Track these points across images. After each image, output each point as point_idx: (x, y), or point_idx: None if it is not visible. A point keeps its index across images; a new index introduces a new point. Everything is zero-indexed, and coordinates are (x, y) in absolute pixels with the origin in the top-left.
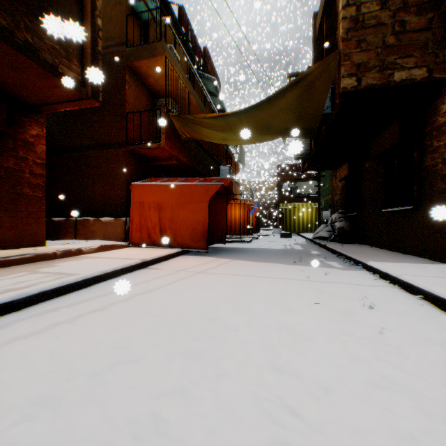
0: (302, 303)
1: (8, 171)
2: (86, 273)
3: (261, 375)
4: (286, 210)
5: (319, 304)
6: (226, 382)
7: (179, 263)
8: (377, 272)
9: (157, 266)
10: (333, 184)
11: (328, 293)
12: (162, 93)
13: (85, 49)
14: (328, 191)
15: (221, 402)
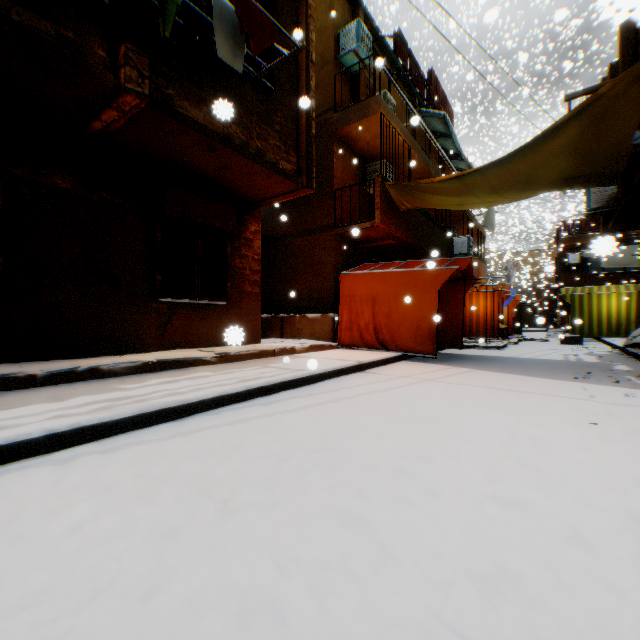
0: (568, 420)
1: (233, 270)
2: (311, 370)
3: (500, 462)
4: (572, 299)
5: (595, 424)
6: (464, 460)
7: (400, 369)
8: None
9: (374, 370)
10: None
11: (617, 415)
12: (373, 155)
13: (300, 136)
14: None
15: (460, 469)
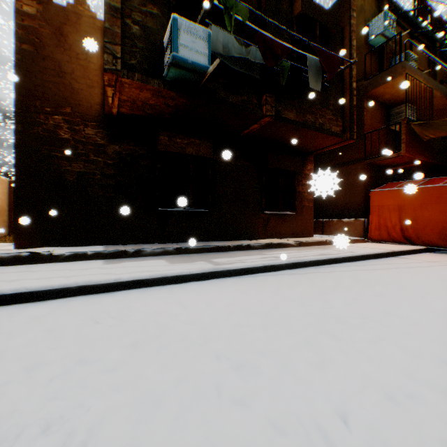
0: None
1: (298, 194)
2: (360, 252)
3: None
4: None
5: None
6: None
7: (426, 257)
8: None
9: (404, 256)
10: None
11: None
12: (395, 101)
13: (344, 108)
14: None
15: None
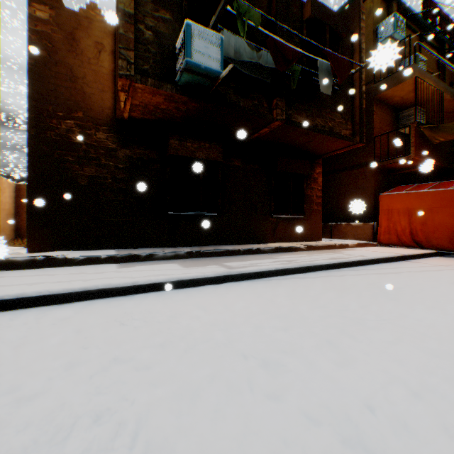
0: None
1: (307, 197)
2: (370, 256)
3: None
4: None
5: None
6: None
7: (436, 261)
8: None
9: (414, 260)
10: None
11: None
12: (404, 104)
13: (353, 111)
14: None
15: None
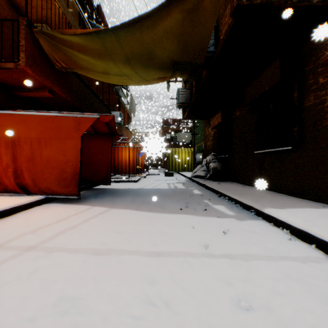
0: None
1: None
2: None
3: None
4: (169, 154)
5: None
6: None
7: (19, 223)
8: (284, 226)
9: None
10: (206, 132)
11: (262, 308)
12: (36, 17)
13: None
14: (200, 140)
15: None
